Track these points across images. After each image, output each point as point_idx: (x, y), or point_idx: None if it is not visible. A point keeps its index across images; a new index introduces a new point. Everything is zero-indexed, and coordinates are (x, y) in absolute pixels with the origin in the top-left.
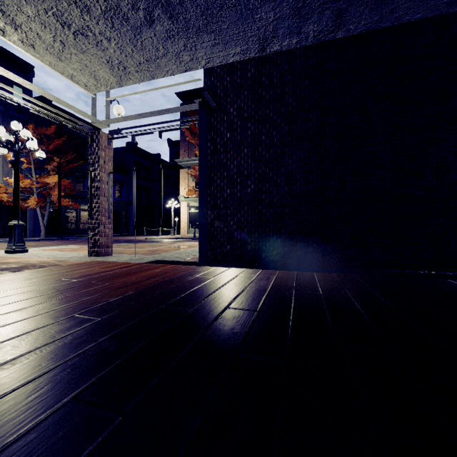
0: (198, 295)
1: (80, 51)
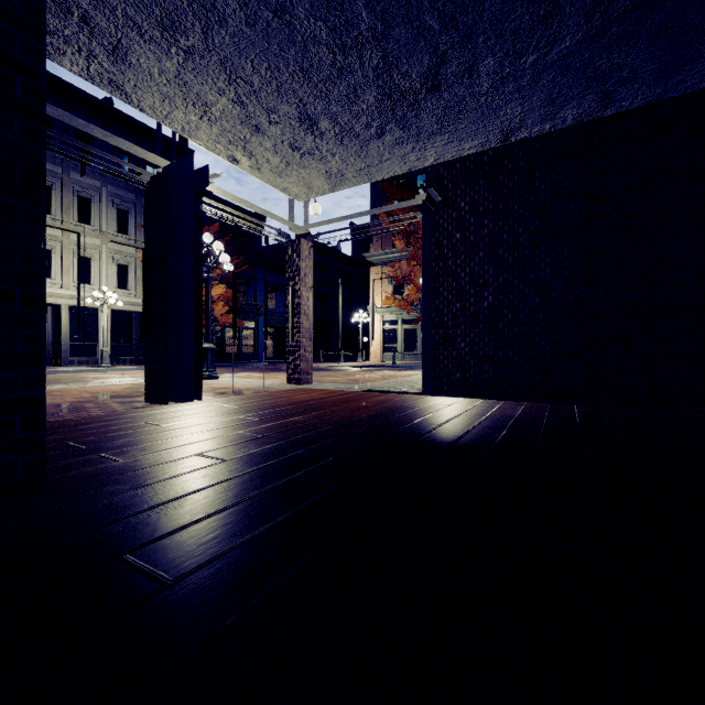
0: (441, 417)
1: (302, 167)
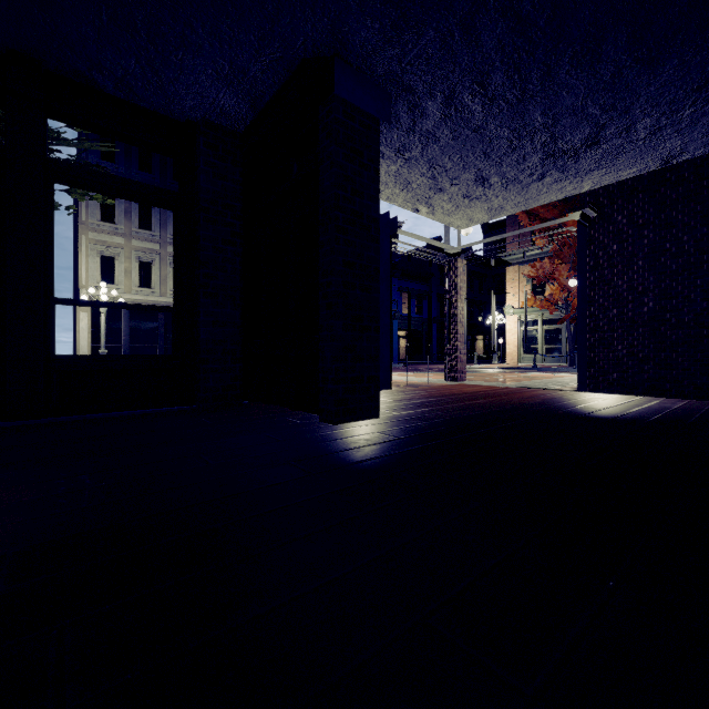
0: (601, 405)
1: (468, 208)
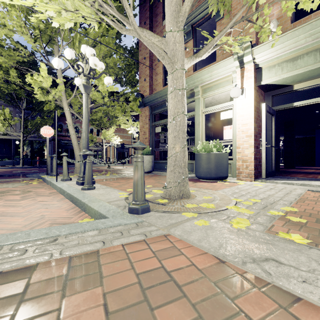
0: None
1: None
